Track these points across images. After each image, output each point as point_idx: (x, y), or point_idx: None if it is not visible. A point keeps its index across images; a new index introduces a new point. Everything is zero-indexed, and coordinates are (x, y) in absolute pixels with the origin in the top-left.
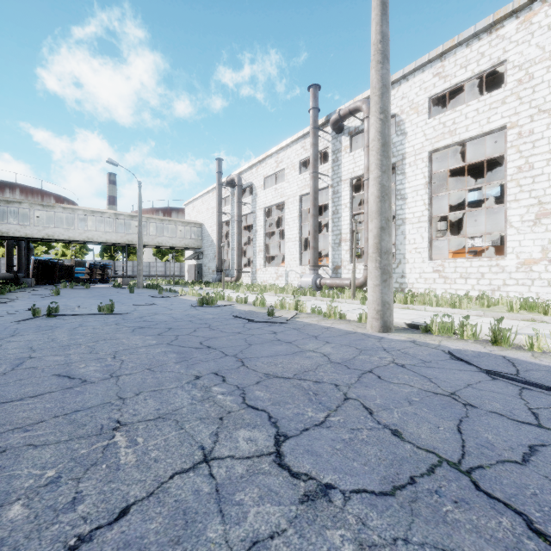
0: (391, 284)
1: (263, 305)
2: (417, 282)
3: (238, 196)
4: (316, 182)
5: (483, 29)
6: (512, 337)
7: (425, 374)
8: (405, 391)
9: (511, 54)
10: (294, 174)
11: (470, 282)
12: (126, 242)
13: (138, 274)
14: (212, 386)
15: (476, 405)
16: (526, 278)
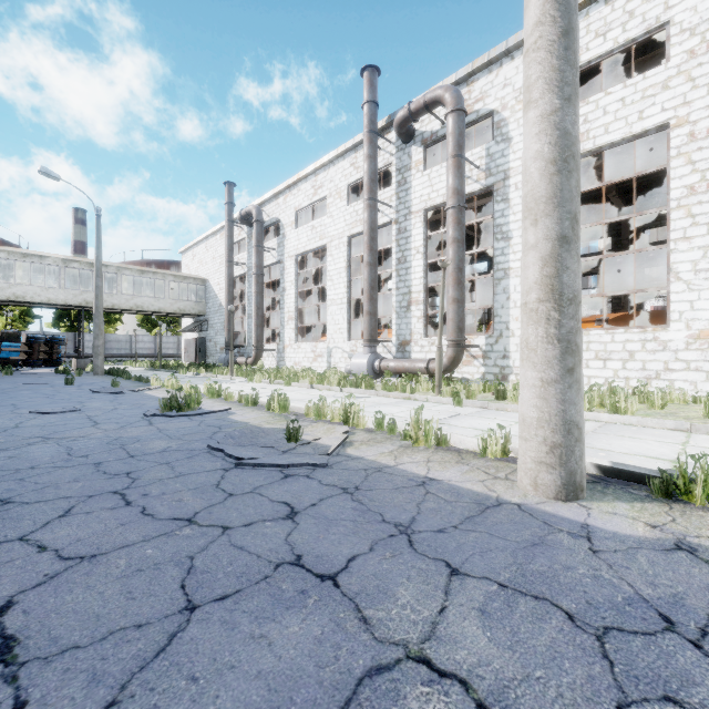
0: (582, 378)
1: (283, 409)
2: None
3: (256, 237)
4: (373, 213)
5: None
6: None
7: None
8: None
9: (678, 11)
10: (339, 204)
11: (611, 366)
12: (82, 303)
13: (95, 352)
14: None
15: None
16: (702, 359)
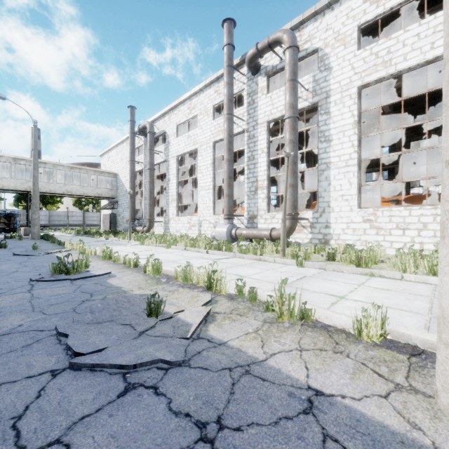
0: None
1: (157, 272)
2: (344, 233)
3: (149, 144)
4: (231, 124)
5: None
6: None
7: None
8: None
9: None
10: (207, 120)
11: (409, 234)
12: (27, 189)
13: (32, 223)
14: None
15: None
16: None
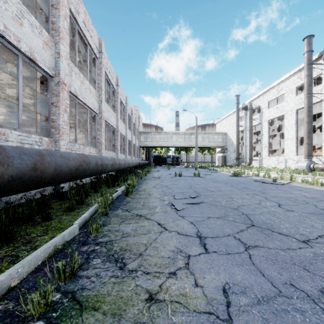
0: None
1: (269, 177)
2: None
3: (249, 115)
4: (310, 100)
5: None
6: None
7: None
8: None
9: None
10: (291, 96)
11: None
12: (188, 146)
13: (195, 161)
14: (254, 196)
15: None
16: None
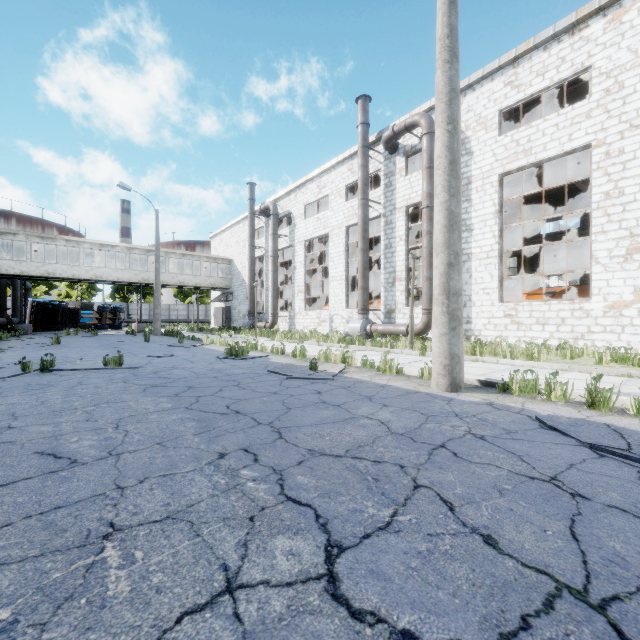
0: (461, 333)
1: (303, 356)
2: (486, 329)
3: (273, 227)
4: (365, 210)
5: (564, 30)
6: (612, 399)
7: (513, 449)
8: (492, 474)
9: (598, 59)
10: (339, 201)
11: (548, 329)
12: (141, 281)
13: (155, 318)
14: (240, 469)
15: (588, 495)
16: (615, 324)
